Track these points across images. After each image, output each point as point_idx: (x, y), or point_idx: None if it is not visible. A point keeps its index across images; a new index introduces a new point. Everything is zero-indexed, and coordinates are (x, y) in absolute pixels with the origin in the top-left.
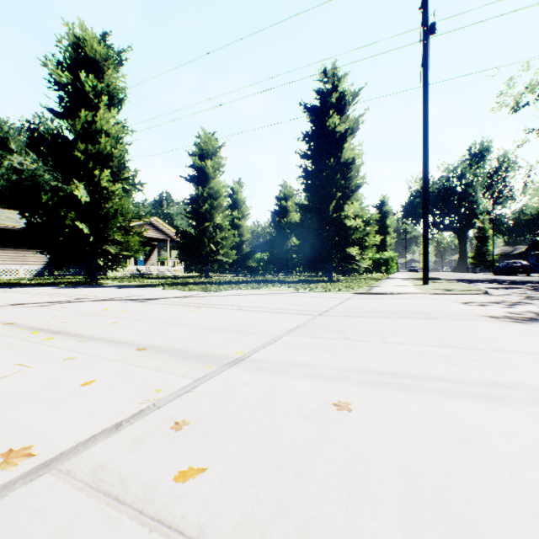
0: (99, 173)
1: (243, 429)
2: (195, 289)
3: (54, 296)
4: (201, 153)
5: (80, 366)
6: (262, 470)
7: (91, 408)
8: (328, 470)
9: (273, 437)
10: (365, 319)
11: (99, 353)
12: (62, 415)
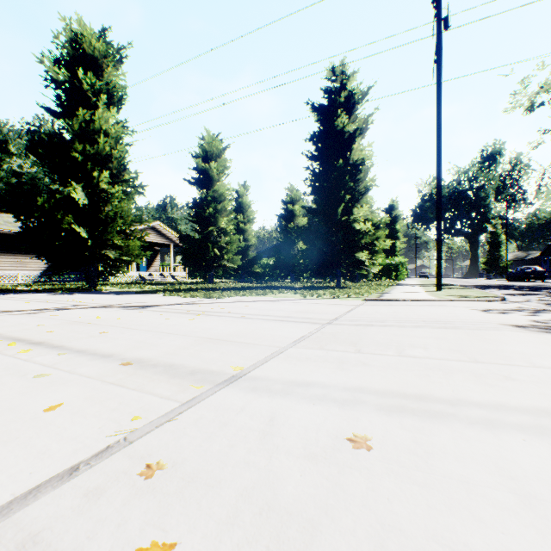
0: (98, 174)
1: (233, 477)
2: (197, 295)
3: (47, 302)
4: (205, 155)
5: (50, 385)
6: (252, 548)
7: (47, 442)
8: (345, 549)
9: (270, 490)
10: (379, 328)
11: (77, 368)
12: (8, 453)
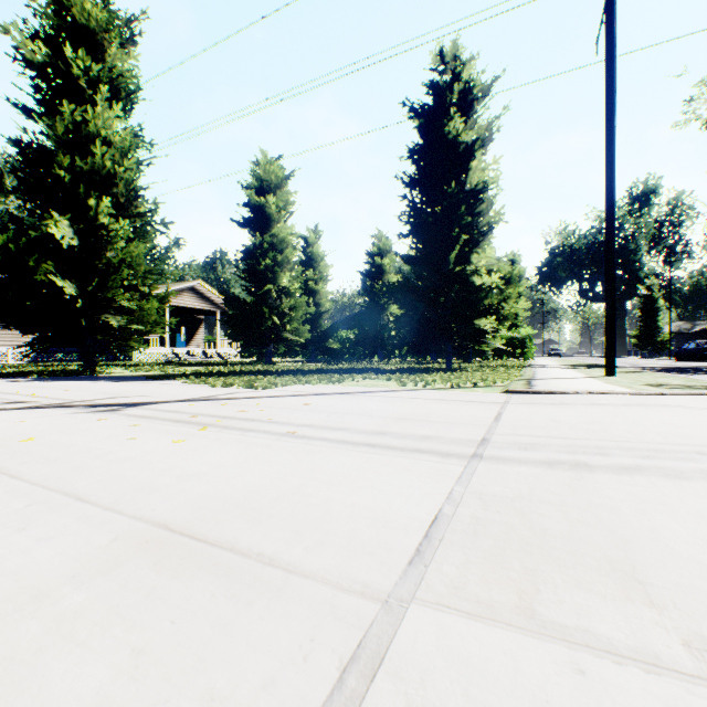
0: (95, 202)
1: None
2: (233, 383)
3: None
4: (260, 186)
5: None
6: None
7: None
8: None
9: None
10: (623, 483)
11: None
12: None
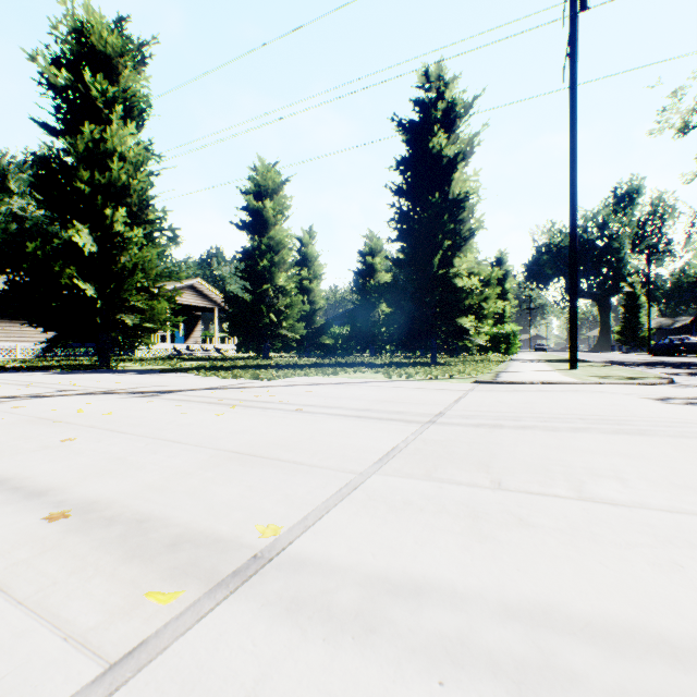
0: (111, 212)
1: None
2: (241, 375)
3: (27, 386)
4: (258, 191)
5: None
6: None
7: None
8: None
9: None
10: (515, 433)
11: None
12: None
